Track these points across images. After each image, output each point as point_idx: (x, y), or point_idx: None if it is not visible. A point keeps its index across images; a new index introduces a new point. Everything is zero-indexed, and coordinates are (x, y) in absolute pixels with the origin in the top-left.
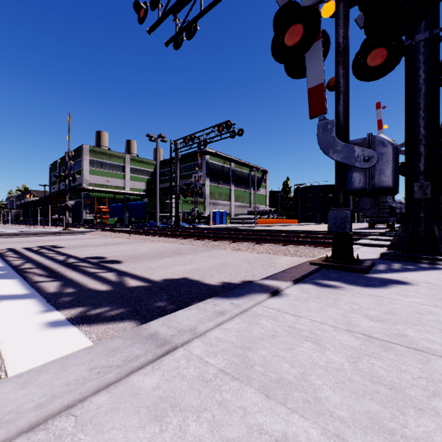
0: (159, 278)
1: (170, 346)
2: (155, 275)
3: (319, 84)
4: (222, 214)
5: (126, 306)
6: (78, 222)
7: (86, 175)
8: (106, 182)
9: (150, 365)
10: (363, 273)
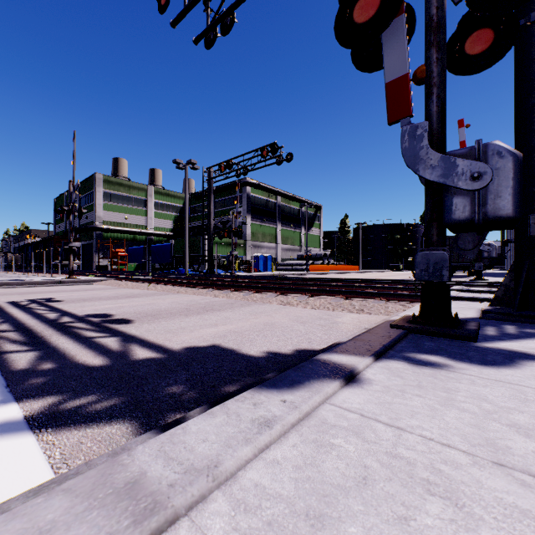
0: (179, 346)
1: (161, 518)
2: (174, 342)
3: (402, 76)
4: (266, 259)
5: (123, 394)
6: (89, 268)
7: (99, 211)
8: (124, 220)
9: None
10: (470, 341)
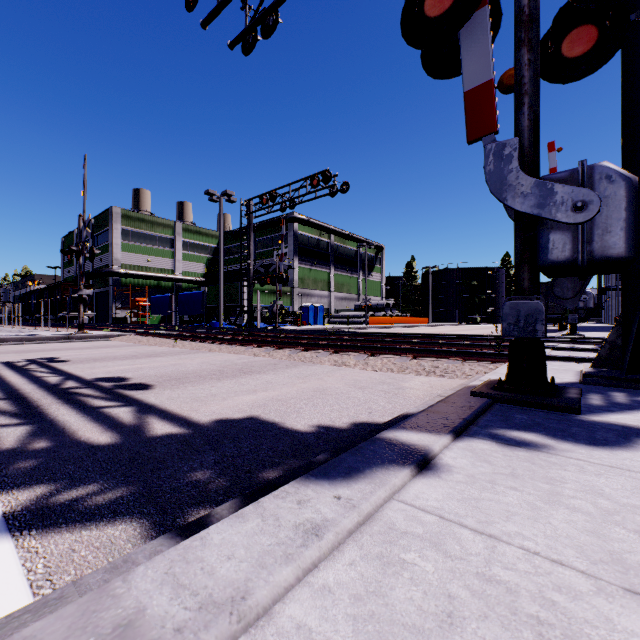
0: (207, 418)
1: None
2: (202, 413)
3: (484, 83)
4: (317, 310)
5: (133, 482)
6: (104, 321)
7: (116, 252)
8: (146, 263)
9: None
10: (572, 414)
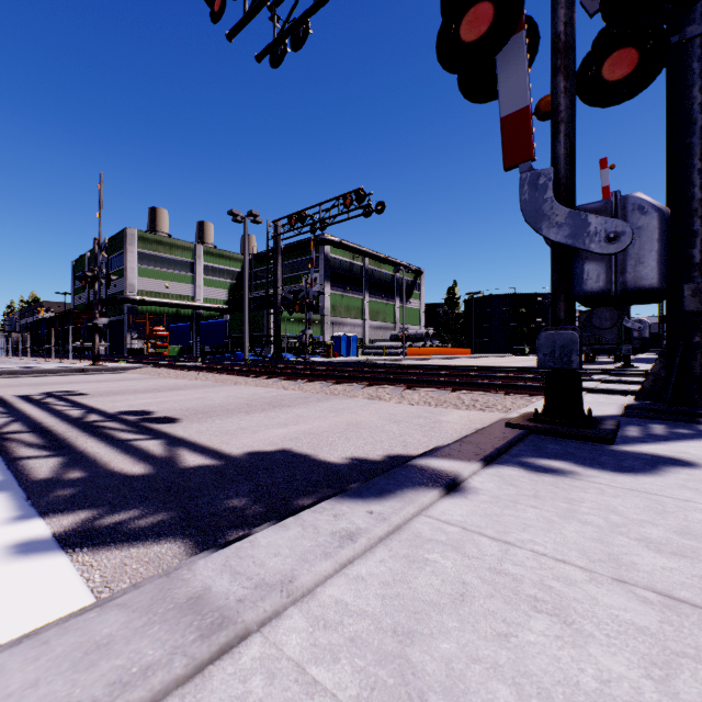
0: (239, 451)
1: (231, 632)
2: (233, 445)
3: (521, 109)
4: (350, 340)
5: (172, 508)
6: (119, 352)
7: (132, 278)
8: (164, 289)
9: (177, 694)
10: (605, 444)
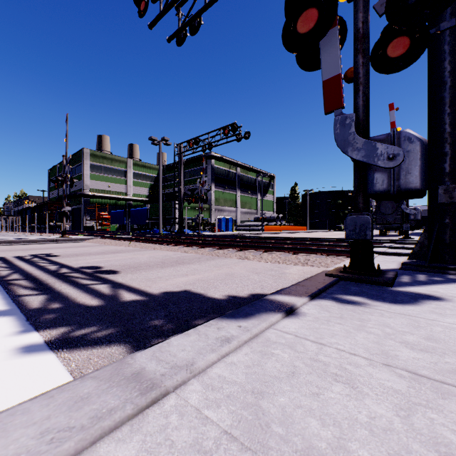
0: (157, 291)
1: (158, 392)
2: (154, 288)
3: (335, 75)
4: (227, 221)
5: (117, 326)
6: (78, 229)
7: (86, 180)
8: (107, 188)
9: (129, 424)
10: (387, 286)
